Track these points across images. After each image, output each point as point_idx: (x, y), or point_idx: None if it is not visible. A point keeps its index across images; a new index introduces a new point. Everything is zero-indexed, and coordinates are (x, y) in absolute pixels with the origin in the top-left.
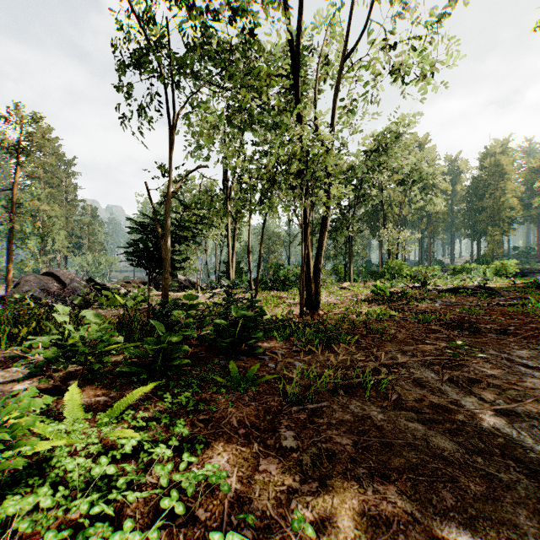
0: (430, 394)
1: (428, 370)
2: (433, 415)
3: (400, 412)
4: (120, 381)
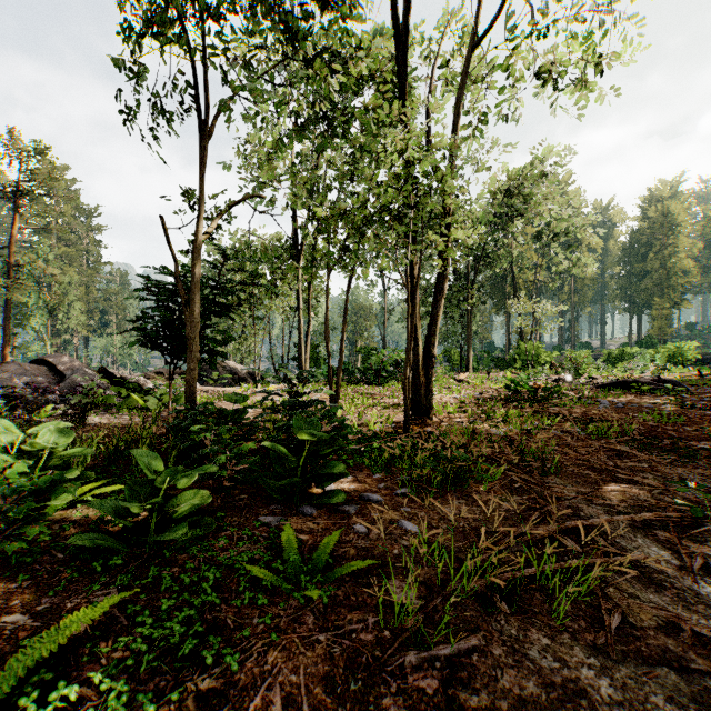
0: (682, 608)
1: (649, 542)
2: None
3: (641, 666)
4: (67, 572)
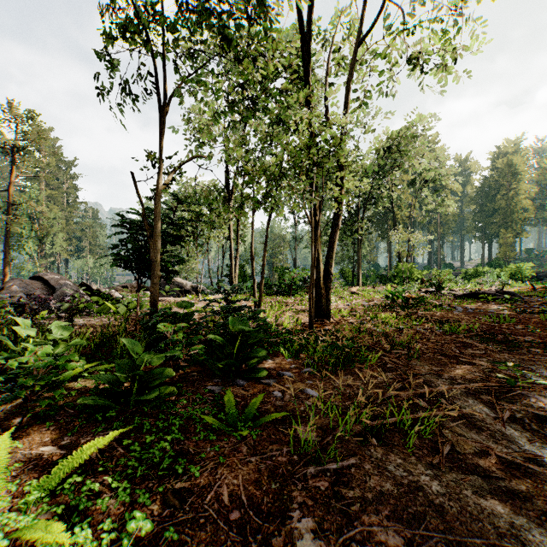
0: (493, 442)
1: (477, 402)
2: (510, 483)
3: (460, 475)
4: (79, 421)
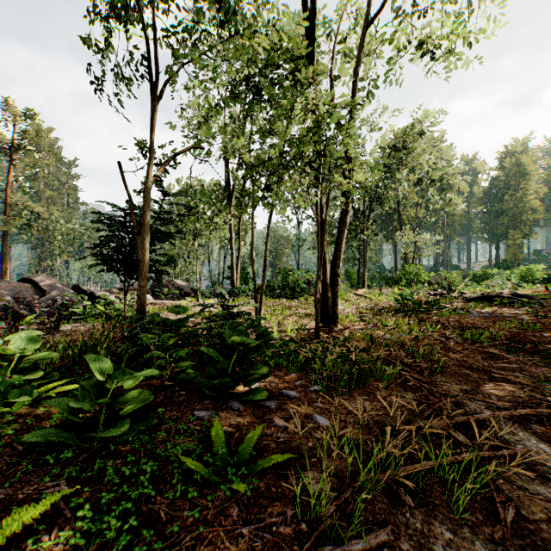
0: None
1: (528, 435)
2: None
3: None
4: (24, 464)
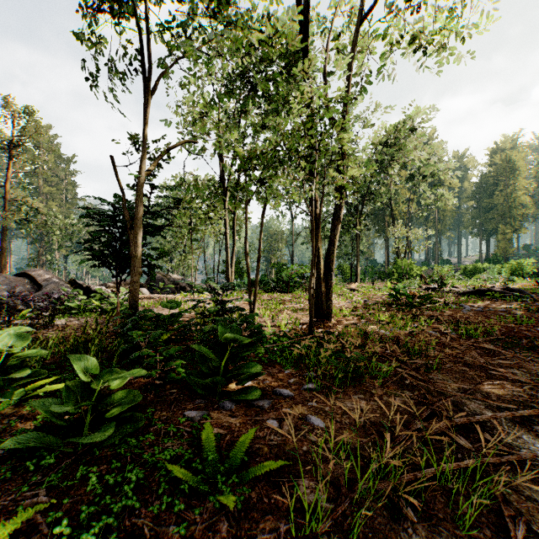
0: None
1: (532, 438)
2: None
3: None
4: (3, 471)
